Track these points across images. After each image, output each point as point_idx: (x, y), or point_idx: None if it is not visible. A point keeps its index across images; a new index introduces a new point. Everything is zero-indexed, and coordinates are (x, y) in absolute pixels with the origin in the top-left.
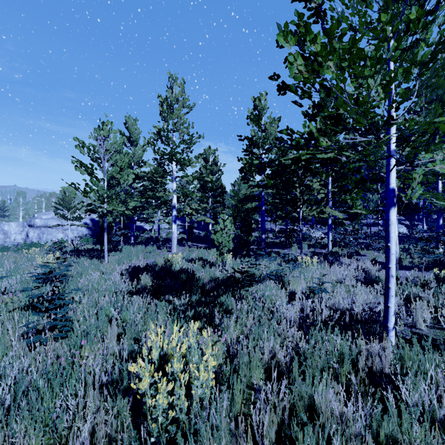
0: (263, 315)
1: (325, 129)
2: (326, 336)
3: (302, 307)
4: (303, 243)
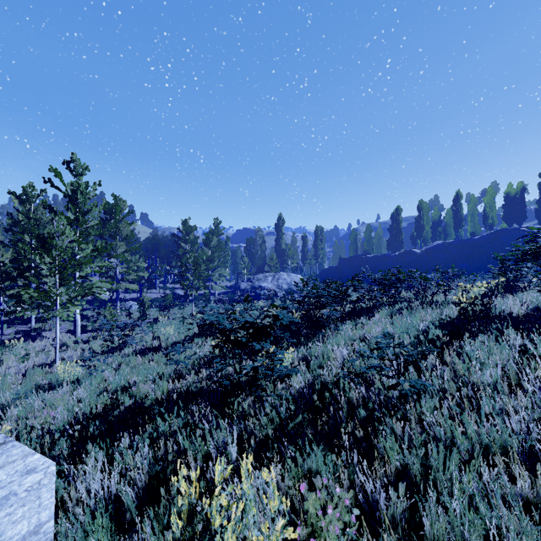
0: None
1: (28, 222)
2: (34, 370)
3: (18, 369)
4: None
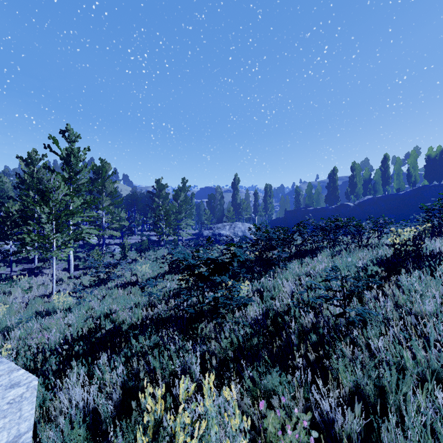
0: (5, 305)
1: (32, 180)
2: (35, 300)
3: (23, 299)
4: (7, 258)
